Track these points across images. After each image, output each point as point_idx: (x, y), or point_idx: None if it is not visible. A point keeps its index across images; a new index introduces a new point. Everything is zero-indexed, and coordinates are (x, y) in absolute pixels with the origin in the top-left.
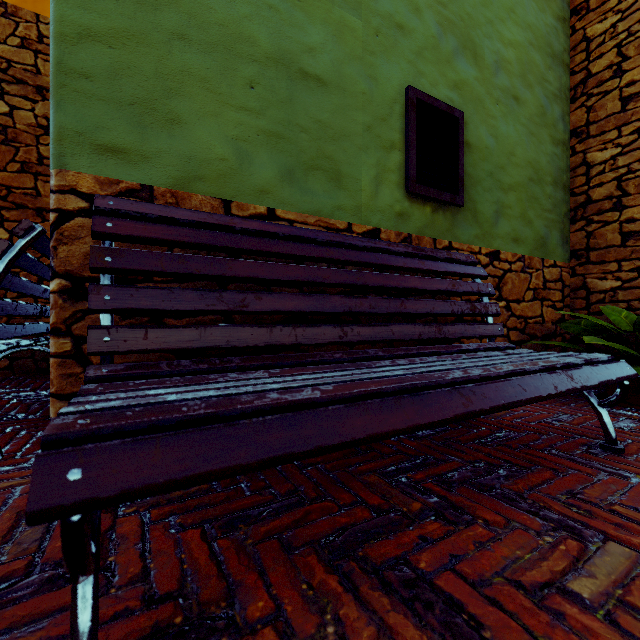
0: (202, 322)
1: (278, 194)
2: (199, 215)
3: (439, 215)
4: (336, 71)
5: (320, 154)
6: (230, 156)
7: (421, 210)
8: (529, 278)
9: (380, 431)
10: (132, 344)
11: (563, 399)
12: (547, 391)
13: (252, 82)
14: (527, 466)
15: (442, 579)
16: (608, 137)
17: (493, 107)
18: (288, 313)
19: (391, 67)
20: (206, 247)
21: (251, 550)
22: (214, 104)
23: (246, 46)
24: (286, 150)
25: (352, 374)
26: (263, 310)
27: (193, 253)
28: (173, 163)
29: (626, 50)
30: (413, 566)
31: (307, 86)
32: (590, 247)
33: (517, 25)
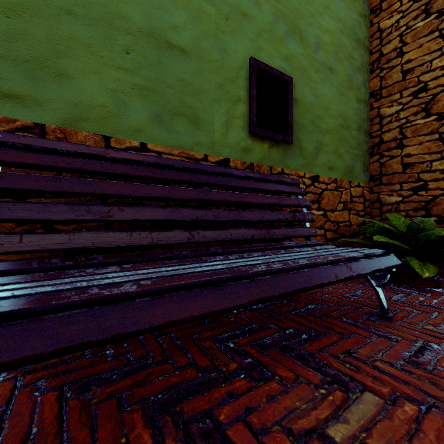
0: (86, 227)
1: (149, 132)
2: (77, 147)
3: (274, 150)
4: (195, 44)
5: (182, 104)
6: (110, 103)
7: (261, 146)
8: (340, 195)
9: (178, 318)
10: (8, 247)
11: (361, 279)
12: (329, 279)
13: (128, 49)
14: (323, 331)
15: (233, 429)
16: (394, 98)
17: (314, 74)
18: (146, 221)
19: (238, 43)
20: (80, 171)
21: (92, 409)
22: (96, 64)
23: (123, 22)
24: (155, 100)
25: (183, 268)
26: (125, 219)
27: (79, 175)
28: (62, 107)
29: (405, 38)
30: (214, 418)
31: (172, 54)
32: (382, 173)
33: (331, 18)
